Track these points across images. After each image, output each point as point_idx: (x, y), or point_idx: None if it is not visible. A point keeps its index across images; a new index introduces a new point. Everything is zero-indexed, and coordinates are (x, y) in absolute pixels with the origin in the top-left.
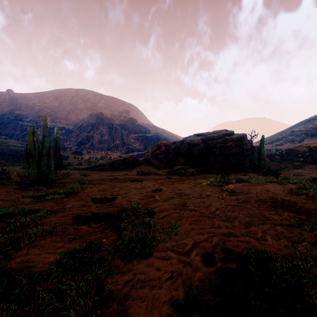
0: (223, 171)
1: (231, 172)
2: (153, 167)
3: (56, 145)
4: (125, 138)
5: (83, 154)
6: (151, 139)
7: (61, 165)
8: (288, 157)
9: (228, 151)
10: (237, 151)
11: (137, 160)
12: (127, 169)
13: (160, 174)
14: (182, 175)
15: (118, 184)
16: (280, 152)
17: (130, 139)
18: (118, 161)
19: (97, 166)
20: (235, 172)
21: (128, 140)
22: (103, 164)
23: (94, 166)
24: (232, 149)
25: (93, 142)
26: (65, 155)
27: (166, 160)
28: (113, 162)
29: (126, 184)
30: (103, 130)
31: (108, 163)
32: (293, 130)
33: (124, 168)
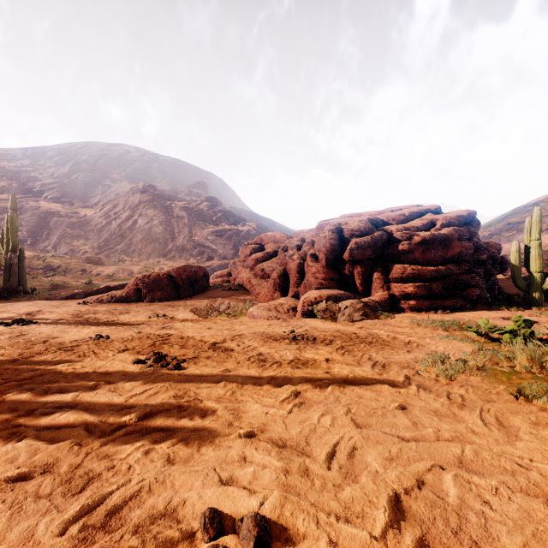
0: (438, 305)
1: (456, 307)
2: (245, 292)
3: (7, 239)
4: (197, 234)
5: (105, 264)
6: (248, 237)
7: (12, 288)
8: (546, 268)
9: (444, 251)
10: (467, 252)
11: (206, 274)
12: (177, 297)
13: (263, 315)
14: (329, 320)
15: (30, 397)
16: (523, 259)
17: (205, 236)
18: (151, 277)
19: (100, 290)
20: (465, 306)
21: (201, 238)
22: (118, 286)
23: (94, 291)
24: (454, 245)
25: (132, 242)
26: (63, 265)
27: (279, 274)
28: (139, 281)
29: (71, 397)
30: (153, 218)
31: (128, 283)
32: (511, 220)
33: (169, 295)
